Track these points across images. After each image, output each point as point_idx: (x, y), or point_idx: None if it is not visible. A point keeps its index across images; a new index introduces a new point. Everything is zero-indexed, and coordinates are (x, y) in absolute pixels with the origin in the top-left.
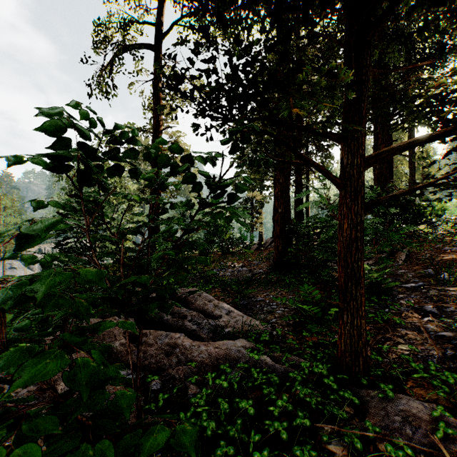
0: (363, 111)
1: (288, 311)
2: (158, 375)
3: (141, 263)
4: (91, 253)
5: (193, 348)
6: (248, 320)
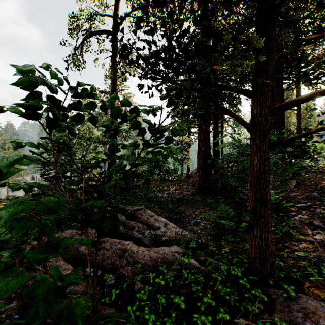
0: (269, 73)
1: (209, 224)
2: (113, 273)
3: (99, 190)
4: (66, 180)
5: (139, 252)
6: (180, 230)
